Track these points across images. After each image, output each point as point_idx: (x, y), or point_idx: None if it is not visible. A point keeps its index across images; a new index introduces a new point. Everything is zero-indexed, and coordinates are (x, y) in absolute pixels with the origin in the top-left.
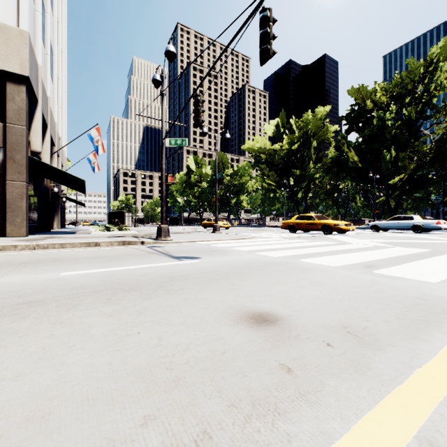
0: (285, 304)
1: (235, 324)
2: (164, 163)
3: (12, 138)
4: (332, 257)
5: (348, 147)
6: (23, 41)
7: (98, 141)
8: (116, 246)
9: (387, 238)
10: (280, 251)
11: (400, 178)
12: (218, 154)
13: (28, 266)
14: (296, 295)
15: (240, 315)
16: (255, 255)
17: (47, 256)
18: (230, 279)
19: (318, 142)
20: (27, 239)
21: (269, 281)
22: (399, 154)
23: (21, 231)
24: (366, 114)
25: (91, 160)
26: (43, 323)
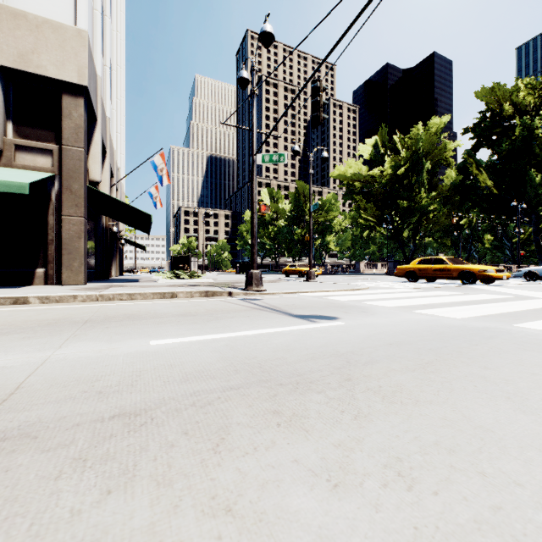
0: None
1: None
2: (255, 186)
3: (68, 163)
4: None
5: (477, 167)
6: (81, 43)
7: (162, 169)
8: (198, 298)
9: None
10: (450, 309)
11: None
12: (299, 184)
13: (97, 327)
14: None
15: None
16: (421, 315)
17: (117, 311)
18: (458, 363)
19: (432, 163)
20: (86, 287)
21: None
22: None
23: (78, 278)
24: (503, 122)
25: (152, 194)
26: (182, 506)
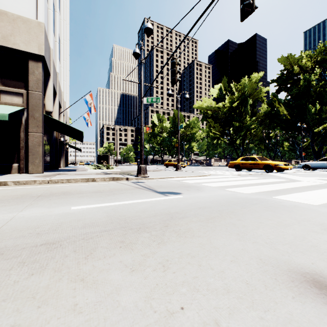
0: (326, 260)
1: (297, 296)
2: (143, 116)
3: (32, 101)
4: (301, 194)
5: (278, 103)
6: (40, 30)
7: (91, 103)
8: (108, 182)
9: (325, 176)
10: (246, 188)
11: (323, 127)
12: (175, 111)
13: (45, 199)
14: (322, 244)
15: (288, 277)
16: (228, 192)
17: (58, 190)
18: (227, 218)
19: (253, 100)
20: (43, 175)
21: (269, 221)
22: (322, 108)
23: (39, 169)
24: (293, 76)
25: (85, 118)
26: (63, 279)
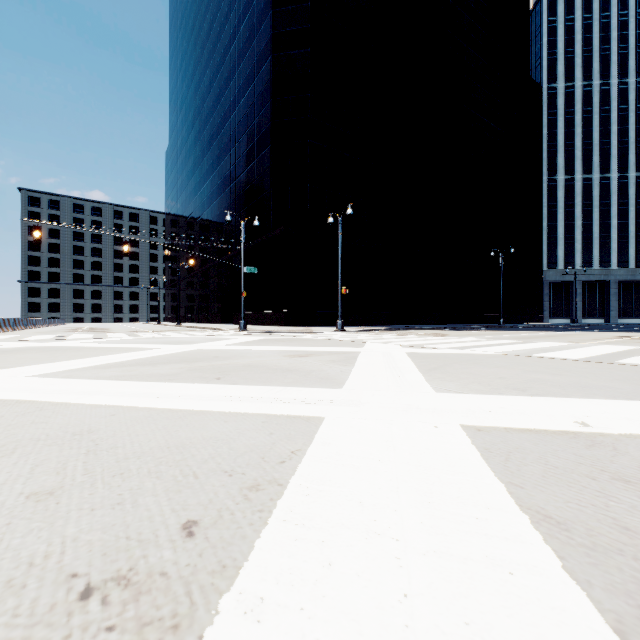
0: None
1: None
2: None
3: None
4: None
5: None
6: None
7: None
8: None
9: None
10: None
11: None
12: None
13: None
14: None
15: None
16: None
17: None
18: None
19: None
20: None
21: None
22: None
23: None
24: None
25: None
26: None
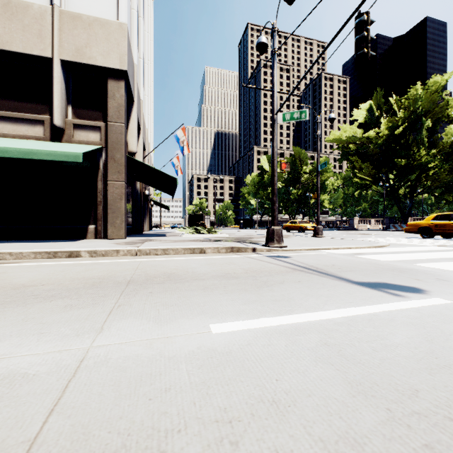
0: None
1: None
2: (276, 145)
3: (112, 137)
4: None
5: None
6: (122, 34)
7: (183, 141)
8: (225, 254)
9: None
10: None
11: None
12: (295, 150)
13: (141, 292)
14: None
15: None
16: None
17: (156, 269)
18: None
19: (432, 121)
20: (126, 241)
21: None
22: None
23: (120, 233)
24: None
25: (174, 163)
26: None
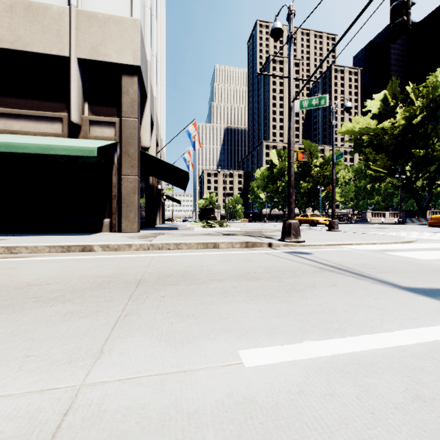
0: None
1: None
2: (292, 134)
3: (126, 132)
4: None
5: None
6: (135, 30)
7: (194, 136)
8: (240, 250)
9: None
10: None
11: None
12: (305, 143)
13: (151, 295)
14: None
15: None
16: None
17: (169, 266)
18: None
19: None
20: (139, 235)
21: None
22: None
23: (133, 227)
24: None
25: (186, 159)
26: None
